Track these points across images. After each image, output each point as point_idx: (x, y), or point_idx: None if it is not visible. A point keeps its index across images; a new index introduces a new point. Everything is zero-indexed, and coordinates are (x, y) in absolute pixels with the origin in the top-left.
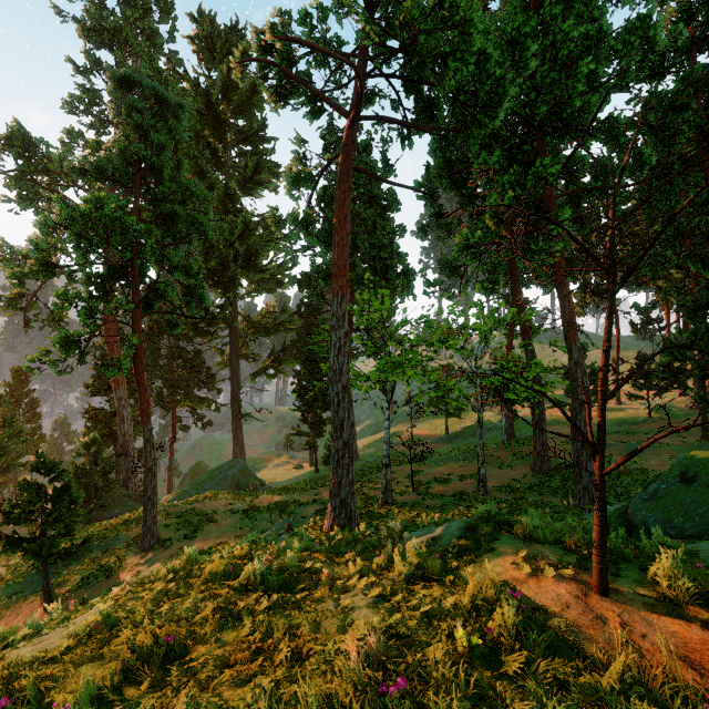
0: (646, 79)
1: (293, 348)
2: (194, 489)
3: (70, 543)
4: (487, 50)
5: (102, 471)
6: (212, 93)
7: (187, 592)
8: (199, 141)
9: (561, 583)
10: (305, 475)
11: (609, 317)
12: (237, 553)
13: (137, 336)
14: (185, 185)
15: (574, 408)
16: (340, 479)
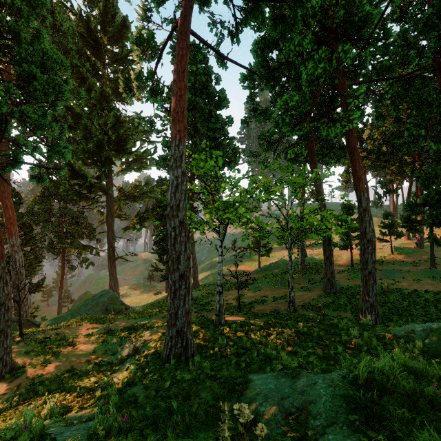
0: (397, 19)
1: (153, 210)
2: (70, 314)
3: None
4: None
5: None
6: (91, 21)
7: None
8: (81, 55)
9: None
10: (160, 299)
11: None
12: None
13: None
14: (41, 49)
15: (363, 244)
16: (177, 309)
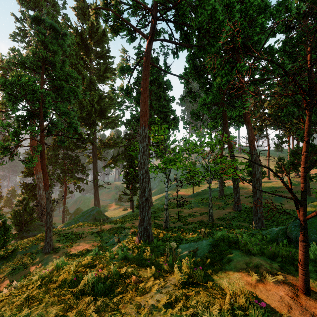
0: (283, 31)
1: (122, 154)
2: (74, 221)
3: (3, 252)
4: (216, 6)
5: (28, 213)
6: (83, 34)
7: (44, 297)
8: (78, 56)
9: (278, 286)
10: (128, 213)
11: (309, 121)
12: (84, 263)
13: (42, 146)
14: (67, 72)
15: (254, 181)
16: (144, 217)
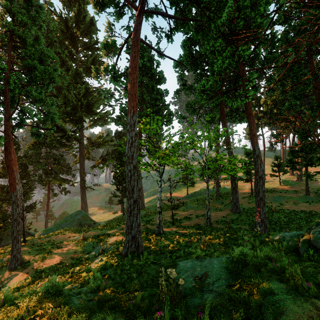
0: (282, 23)
1: (112, 154)
2: (55, 227)
3: None
4: None
5: (1, 219)
6: (68, 21)
7: None
8: (62, 45)
9: None
10: (118, 217)
11: None
12: (15, 315)
13: (7, 138)
14: (40, 49)
15: (256, 179)
16: (132, 223)
